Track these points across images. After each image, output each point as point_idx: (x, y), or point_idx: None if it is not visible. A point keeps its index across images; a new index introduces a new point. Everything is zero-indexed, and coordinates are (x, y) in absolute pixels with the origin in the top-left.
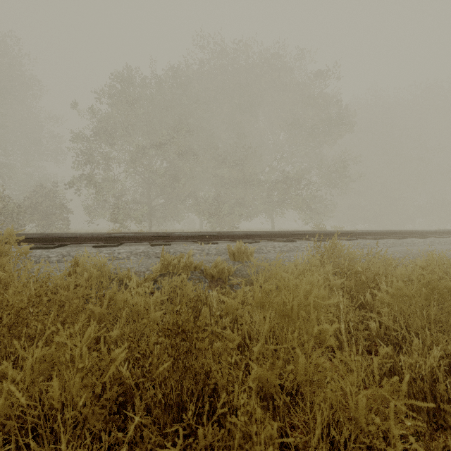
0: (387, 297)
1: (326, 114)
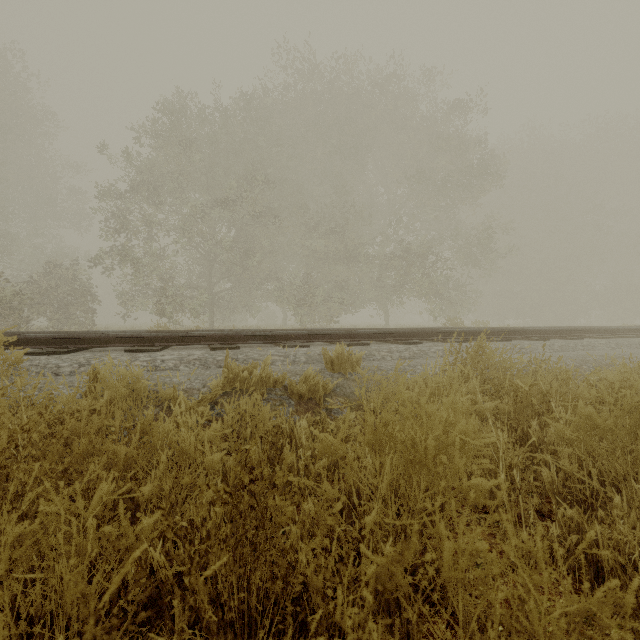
0: (567, 429)
1: (464, 161)
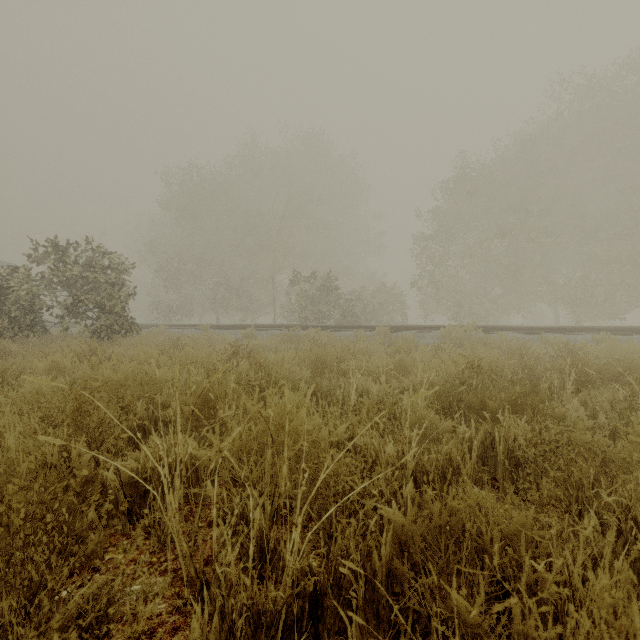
0: None
1: None
